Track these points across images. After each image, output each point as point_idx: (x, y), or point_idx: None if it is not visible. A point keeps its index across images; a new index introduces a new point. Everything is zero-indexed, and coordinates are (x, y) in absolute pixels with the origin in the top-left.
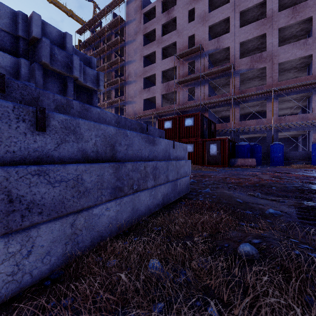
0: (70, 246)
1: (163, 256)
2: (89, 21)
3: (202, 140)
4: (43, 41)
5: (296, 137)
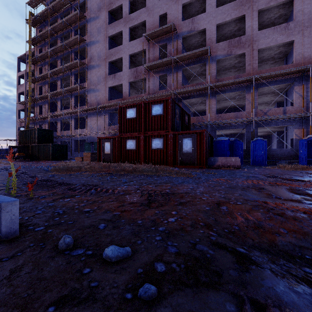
0: None
1: None
2: None
3: (174, 133)
4: None
5: (269, 134)
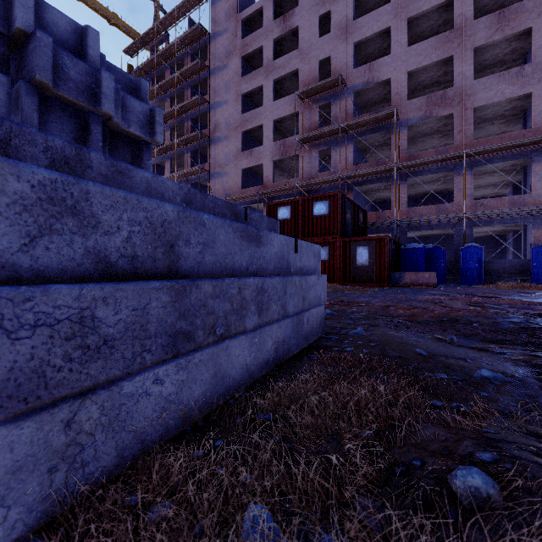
0: (62, 474)
1: (278, 498)
2: (146, 33)
3: (344, 240)
4: (37, 37)
5: (502, 235)
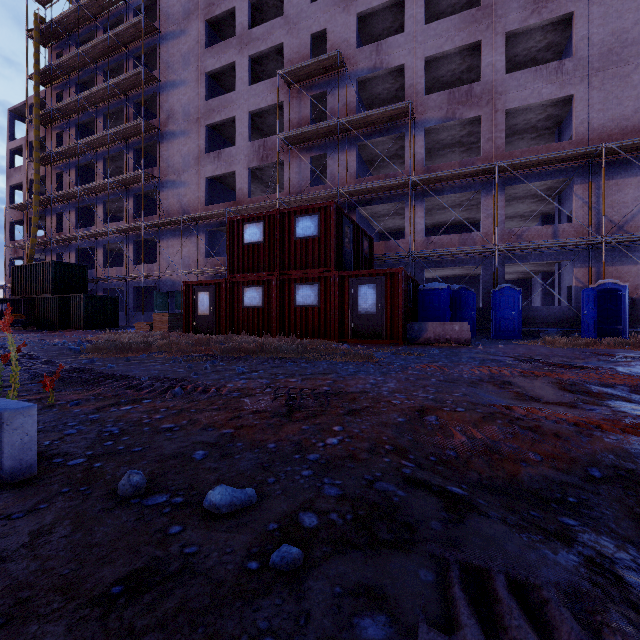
0: None
1: None
2: None
3: (340, 274)
4: None
5: (528, 277)
